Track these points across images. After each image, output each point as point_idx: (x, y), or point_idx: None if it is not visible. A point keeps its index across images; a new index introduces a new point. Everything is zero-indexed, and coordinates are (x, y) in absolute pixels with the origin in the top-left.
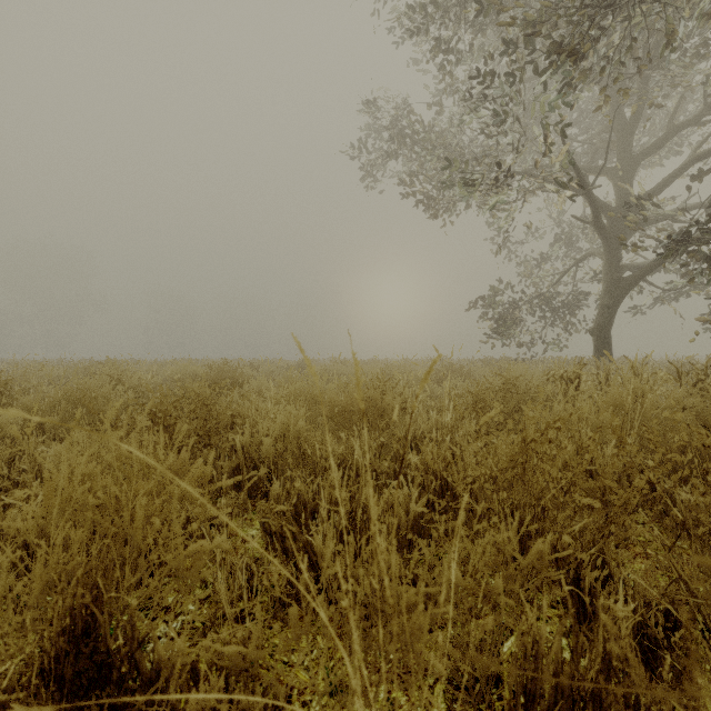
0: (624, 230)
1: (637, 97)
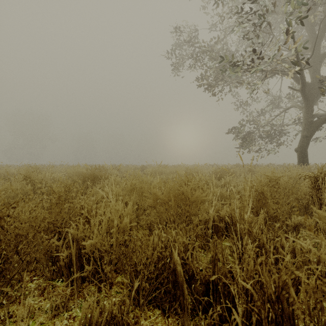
0: (315, 95)
1: (324, 21)
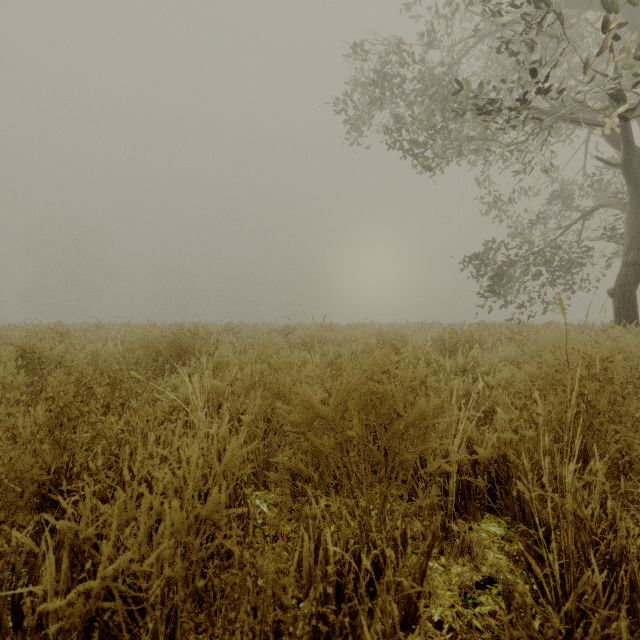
0: None
1: None
